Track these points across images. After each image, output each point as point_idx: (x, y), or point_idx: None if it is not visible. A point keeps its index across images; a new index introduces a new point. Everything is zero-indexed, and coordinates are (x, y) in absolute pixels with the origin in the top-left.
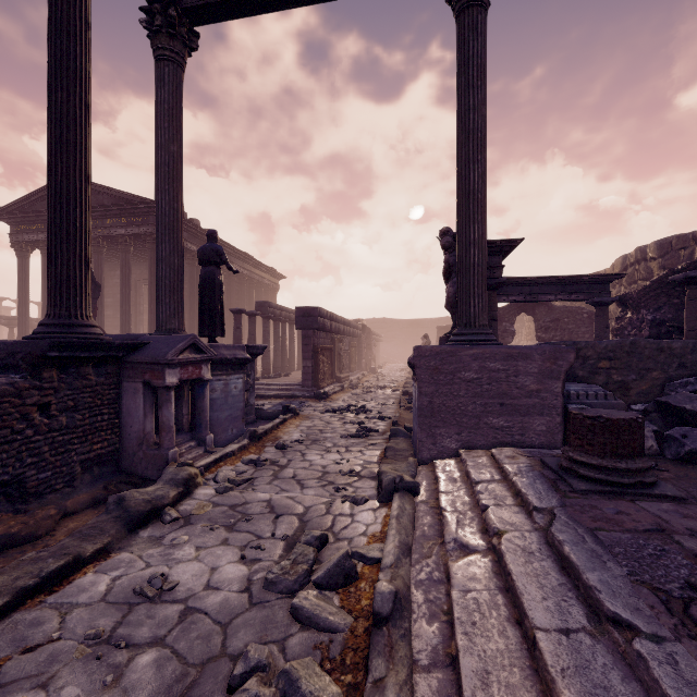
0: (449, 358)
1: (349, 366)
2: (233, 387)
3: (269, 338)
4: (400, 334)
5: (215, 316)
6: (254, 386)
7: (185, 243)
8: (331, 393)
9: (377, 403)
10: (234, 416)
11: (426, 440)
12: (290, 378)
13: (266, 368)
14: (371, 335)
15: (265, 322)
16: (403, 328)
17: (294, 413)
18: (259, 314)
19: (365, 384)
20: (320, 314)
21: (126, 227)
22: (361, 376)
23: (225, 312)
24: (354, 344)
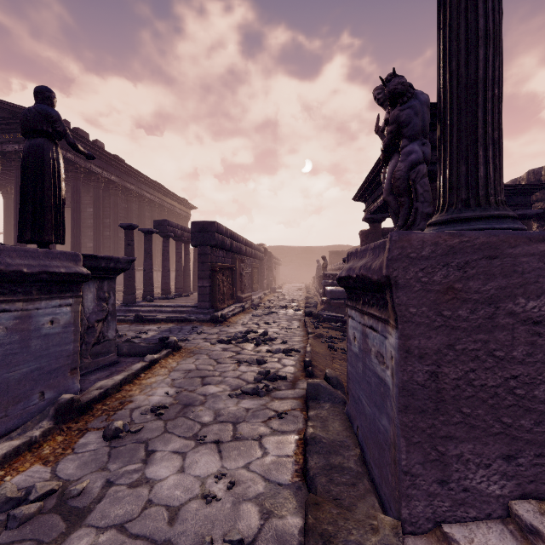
0: (483, 263)
1: (251, 286)
2: (46, 320)
3: (169, 257)
4: (296, 259)
5: (43, 211)
6: (114, 313)
7: (88, 164)
8: (230, 315)
9: (280, 327)
10: (49, 369)
11: (422, 472)
12: (189, 298)
13: (165, 288)
14: (272, 259)
15: (164, 241)
16: (298, 254)
17: (173, 348)
18: (156, 232)
19: (266, 304)
20: (218, 230)
21: (19, 142)
22: (262, 295)
23: (136, 235)
24: (256, 265)
